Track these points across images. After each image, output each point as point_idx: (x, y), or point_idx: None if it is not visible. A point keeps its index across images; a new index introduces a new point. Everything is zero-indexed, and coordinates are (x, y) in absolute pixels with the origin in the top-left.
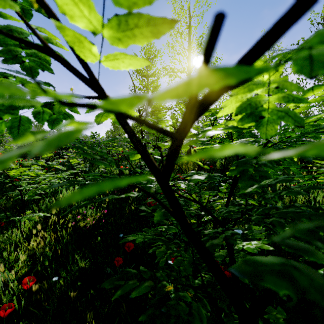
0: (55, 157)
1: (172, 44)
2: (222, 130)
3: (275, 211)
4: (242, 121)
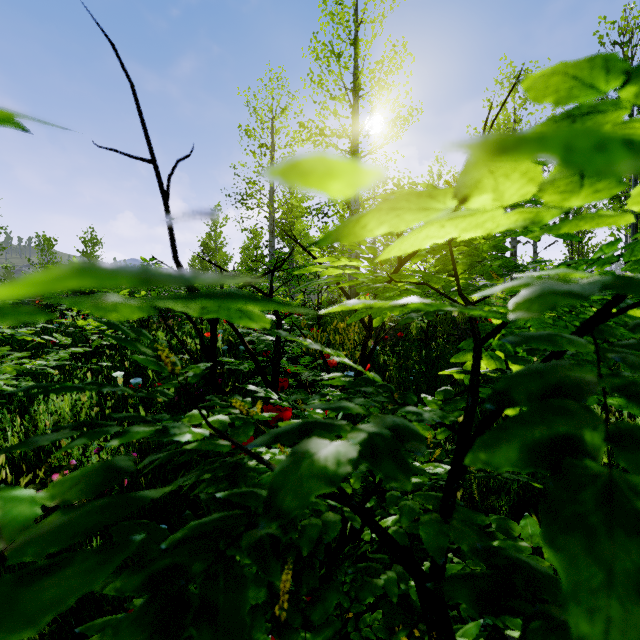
0: None
1: (319, 76)
2: None
3: None
4: None
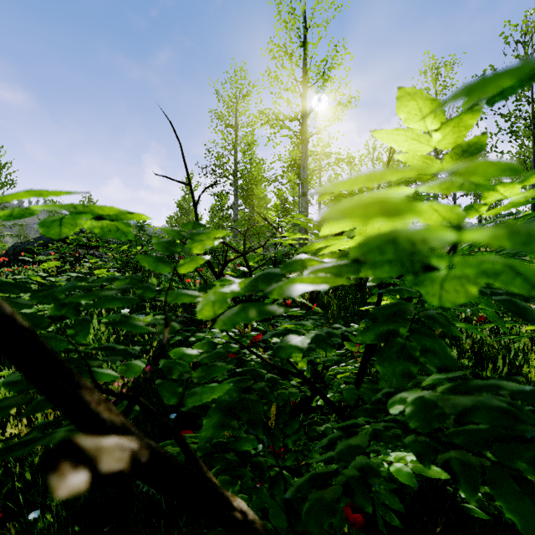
0: (63, 268)
1: (275, 72)
2: (325, 283)
3: (454, 428)
4: (375, 269)
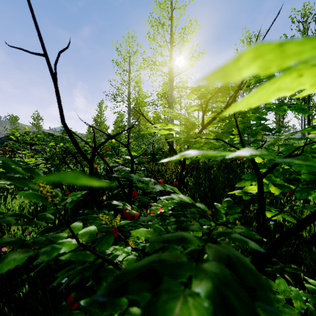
0: None
1: (153, 35)
2: None
3: None
4: None
